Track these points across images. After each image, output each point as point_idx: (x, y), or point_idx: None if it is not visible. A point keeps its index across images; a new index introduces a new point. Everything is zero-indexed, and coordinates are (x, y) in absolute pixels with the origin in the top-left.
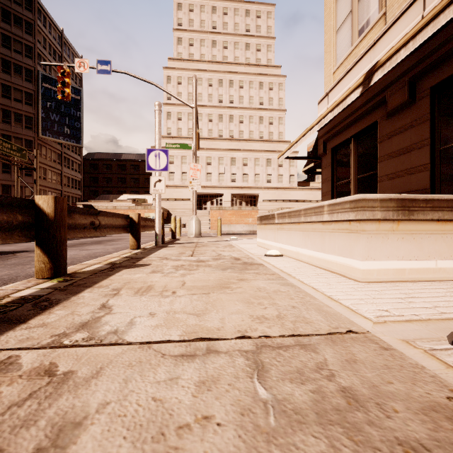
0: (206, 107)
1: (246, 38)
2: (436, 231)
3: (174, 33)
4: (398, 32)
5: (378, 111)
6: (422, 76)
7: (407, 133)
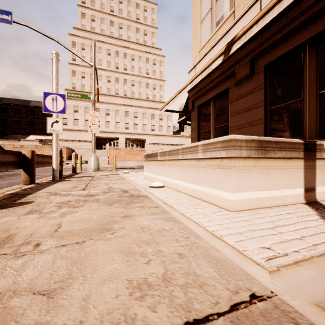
0: (105, 70)
1: (137, 24)
2: (282, 166)
3: (78, 8)
4: (243, 25)
5: (229, 80)
6: (259, 57)
7: (249, 97)
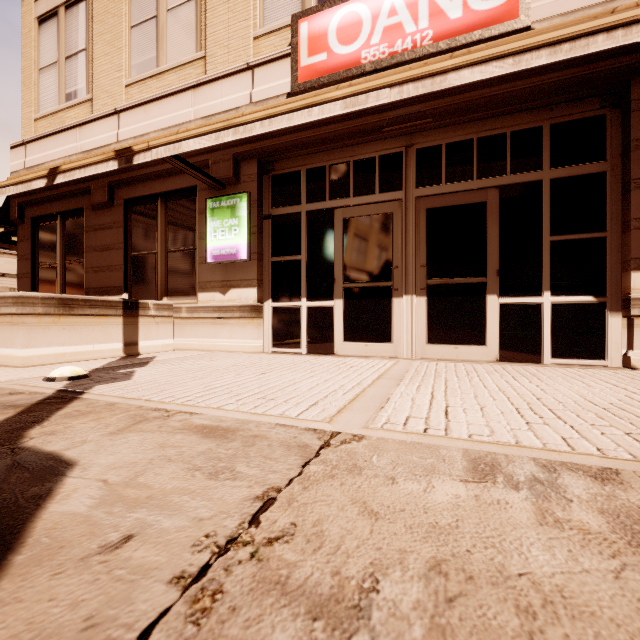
0: None
1: None
2: (94, 323)
3: None
4: (100, 132)
5: (85, 198)
6: (119, 186)
7: (109, 232)
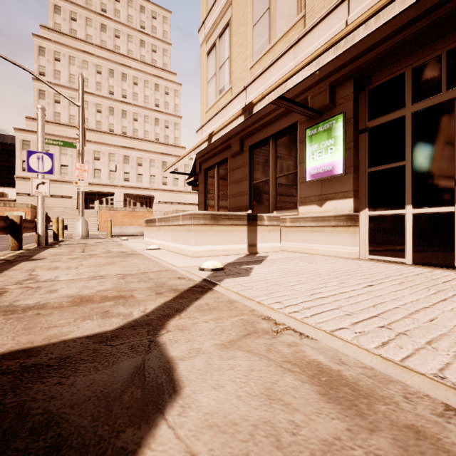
0: (93, 95)
1: (141, 34)
2: (230, 230)
3: None
4: (236, 105)
5: (228, 151)
6: (246, 138)
7: (240, 170)
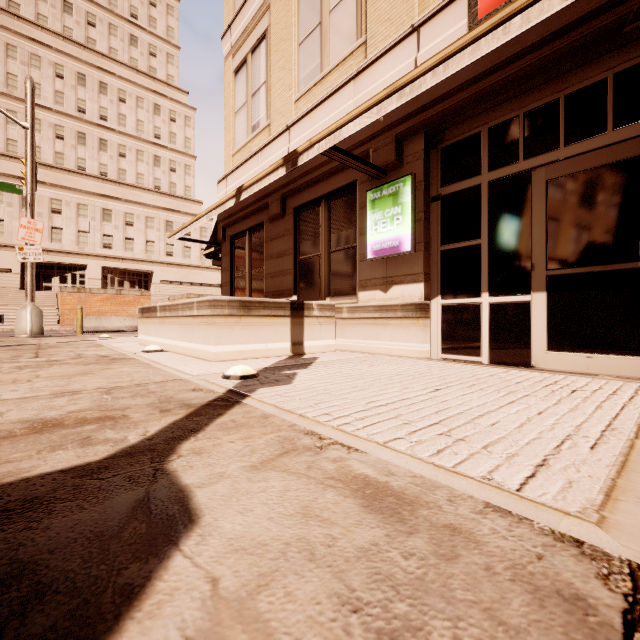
0: (50, 110)
1: (132, 27)
2: (267, 323)
3: None
4: (276, 150)
5: (265, 213)
6: (290, 196)
7: (282, 240)
